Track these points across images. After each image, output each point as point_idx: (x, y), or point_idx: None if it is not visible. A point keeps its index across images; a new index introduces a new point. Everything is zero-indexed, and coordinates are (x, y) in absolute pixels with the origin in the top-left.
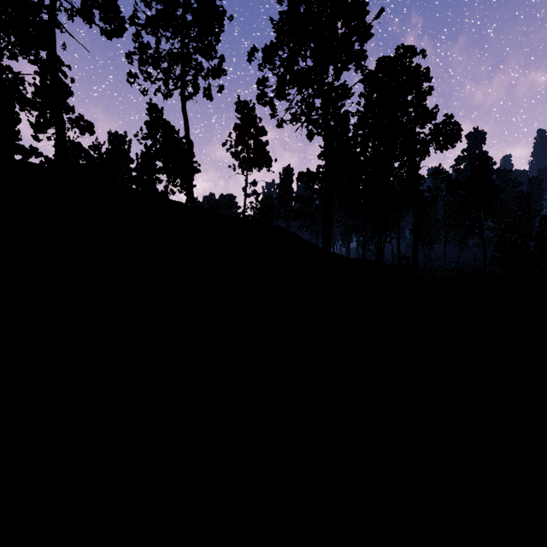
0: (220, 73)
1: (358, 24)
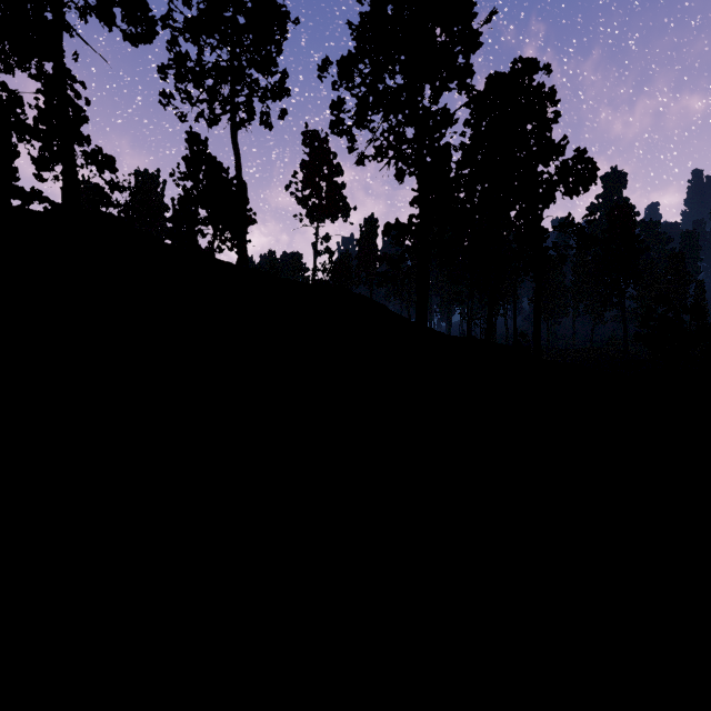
0: (282, 94)
1: (463, 30)
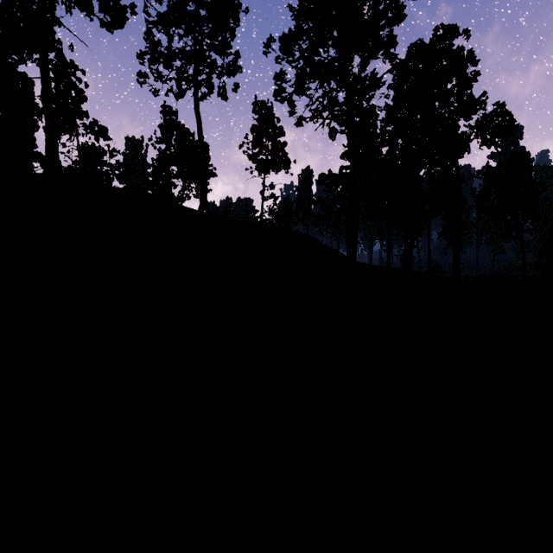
0: (235, 71)
1: (389, 3)
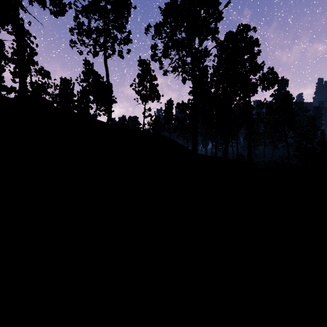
0: (128, 42)
1: (214, 10)
